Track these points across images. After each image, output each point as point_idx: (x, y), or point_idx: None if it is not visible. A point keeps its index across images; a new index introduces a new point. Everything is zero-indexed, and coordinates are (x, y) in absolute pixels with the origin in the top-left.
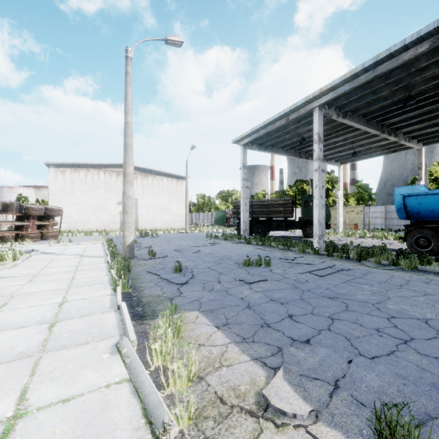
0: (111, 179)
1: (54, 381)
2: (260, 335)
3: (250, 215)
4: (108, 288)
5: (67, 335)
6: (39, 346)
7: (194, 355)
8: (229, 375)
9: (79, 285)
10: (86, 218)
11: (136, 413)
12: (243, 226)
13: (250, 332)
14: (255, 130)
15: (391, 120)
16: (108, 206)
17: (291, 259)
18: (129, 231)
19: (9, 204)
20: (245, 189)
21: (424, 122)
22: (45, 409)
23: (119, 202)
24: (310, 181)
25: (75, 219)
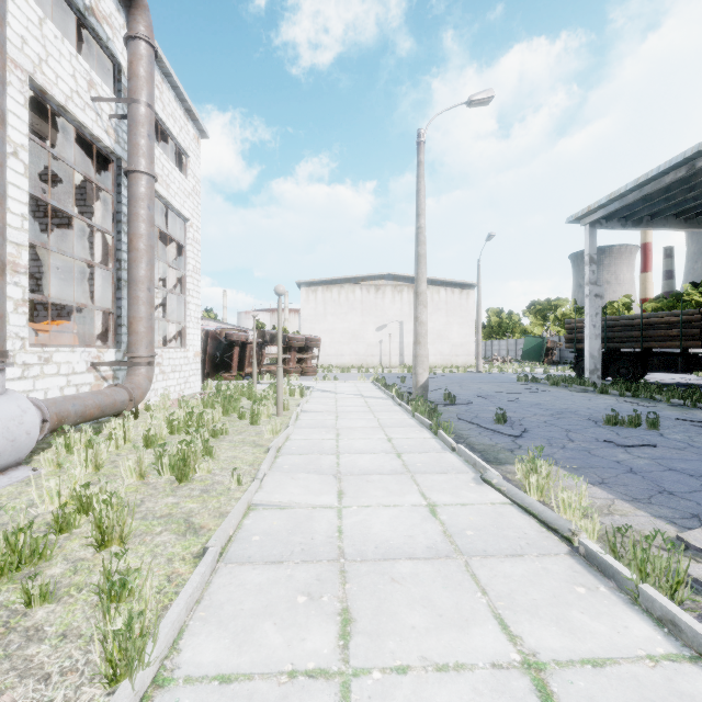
0: (369, 296)
1: (440, 492)
2: (659, 499)
3: (601, 343)
4: (423, 431)
5: (420, 465)
6: (403, 468)
7: (584, 490)
8: (625, 521)
9: (390, 425)
10: (340, 350)
11: (534, 524)
12: (590, 362)
13: (642, 494)
14: (616, 196)
15: None
16: (364, 334)
17: None
18: (422, 367)
19: (275, 334)
20: (592, 300)
21: None
22: (449, 506)
23: (378, 328)
24: None
25: (327, 351)
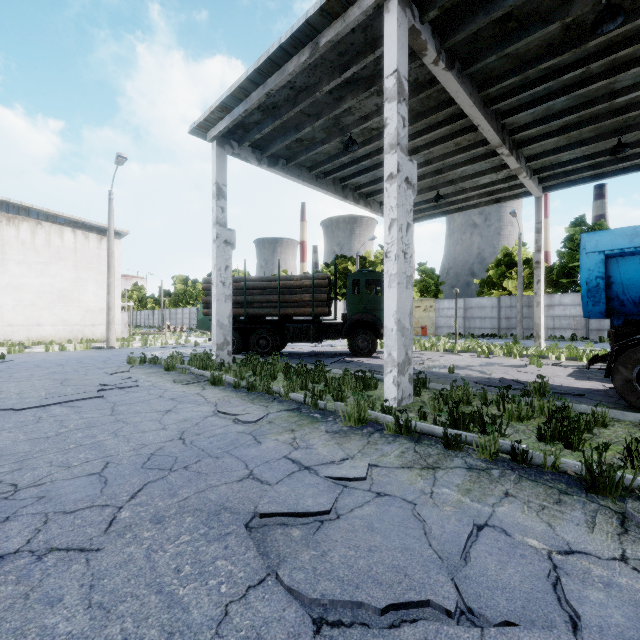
0: None
1: None
2: None
3: (241, 308)
4: None
5: None
6: None
7: None
8: None
9: None
10: None
11: None
12: (218, 333)
13: None
14: (238, 90)
15: (521, 114)
16: None
17: (316, 512)
18: None
19: None
20: (222, 247)
21: (571, 130)
22: None
23: None
24: (358, 257)
25: None
